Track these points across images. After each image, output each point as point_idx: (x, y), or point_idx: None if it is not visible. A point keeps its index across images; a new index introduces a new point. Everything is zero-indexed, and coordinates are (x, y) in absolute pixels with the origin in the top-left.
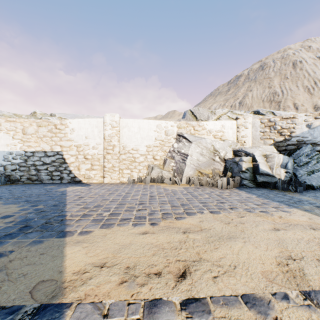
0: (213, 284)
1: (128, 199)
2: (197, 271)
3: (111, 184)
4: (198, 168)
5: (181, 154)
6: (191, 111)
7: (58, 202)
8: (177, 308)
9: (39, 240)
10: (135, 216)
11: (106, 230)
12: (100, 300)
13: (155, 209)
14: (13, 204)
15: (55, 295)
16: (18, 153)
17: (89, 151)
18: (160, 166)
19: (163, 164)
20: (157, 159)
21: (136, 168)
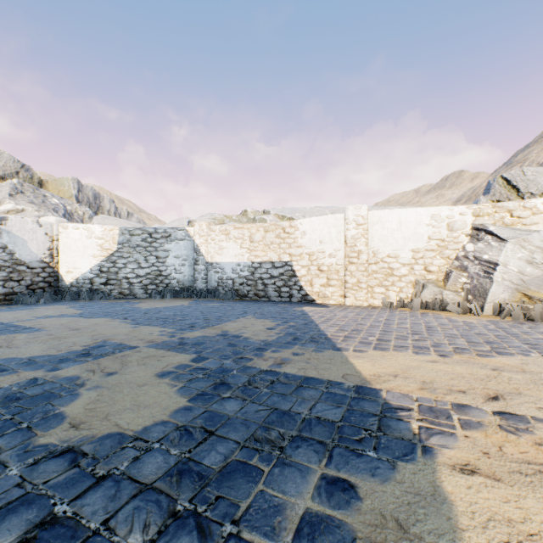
0: (537, 411)
1: (392, 326)
2: (513, 399)
3: (357, 307)
4: (522, 287)
5: (482, 262)
6: (504, 178)
7: (306, 322)
8: (488, 412)
9: (318, 350)
10: (413, 345)
11: (382, 352)
12: (406, 393)
13: (440, 342)
14: (264, 319)
15: (364, 383)
16: (245, 264)
17: (325, 261)
18: (438, 283)
19: (443, 279)
20: (432, 271)
21: (394, 285)
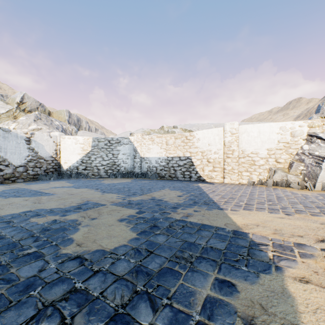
0: None
1: (254, 196)
2: None
3: (232, 184)
4: None
5: (314, 156)
6: None
7: (201, 192)
8: (317, 249)
9: (209, 209)
10: (268, 208)
11: (248, 211)
12: (264, 235)
13: (285, 206)
14: (175, 190)
15: (238, 229)
16: (163, 158)
17: (211, 156)
18: (284, 170)
19: (288, 167)
20: (280, 162)
21: (255, 171)
